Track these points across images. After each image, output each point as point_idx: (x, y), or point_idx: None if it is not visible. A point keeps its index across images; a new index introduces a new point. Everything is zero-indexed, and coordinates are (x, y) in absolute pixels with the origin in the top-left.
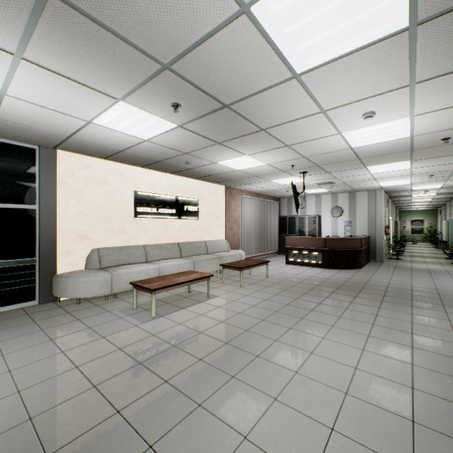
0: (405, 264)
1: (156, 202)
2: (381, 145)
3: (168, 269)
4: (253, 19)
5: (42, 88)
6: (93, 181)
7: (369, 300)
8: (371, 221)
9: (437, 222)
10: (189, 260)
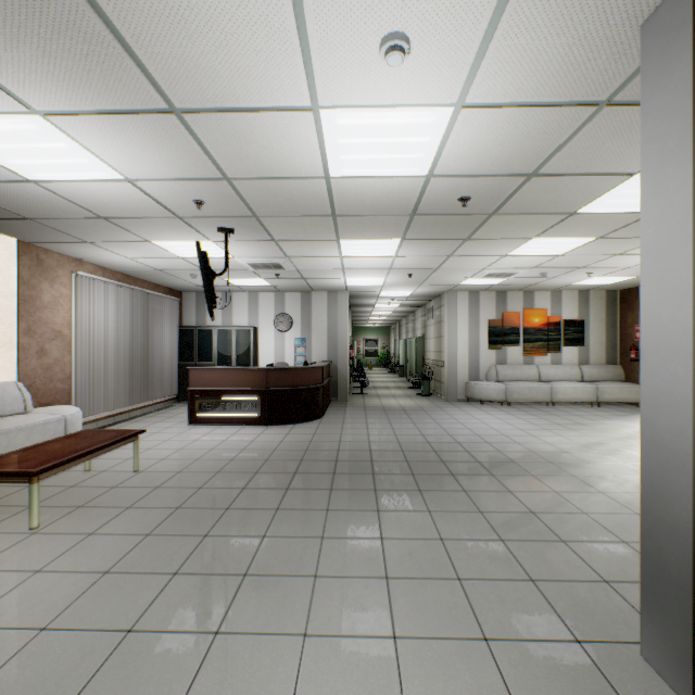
0: (374, 401)
1: None
2: (379, 186)
3: None
4: None
5: None
6: None
7: (357, 493)
8: (332, 338)
9: (391, 342)
10: None
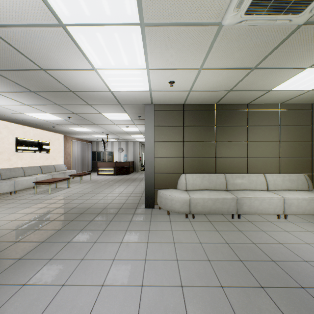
0: None
1: (27, 143)
2: (133, 131)
3: (40, 178)
4: (102, 114)
5: (20, 107)
6: None
7: (130, 181)
8: (134, 154)
9: None
10: (50, 174)
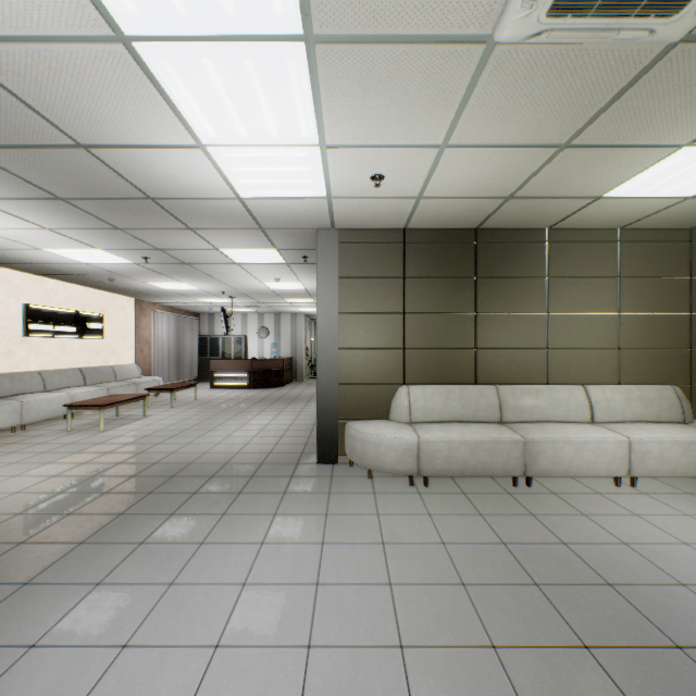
0: None
1: (52, 317)
2: (290, 290)
3: (82, 397)
4: (220, 250)
5: (33, 235)
6: None
7: (284, 403)
8: (294, 343)
9: None
10: (103, 387)
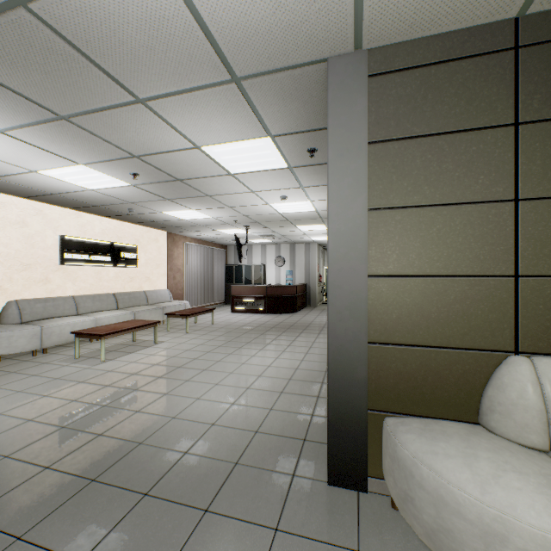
0: None
1: (87, 247)
2: (300, 213)
3: (107, 320)
4: (202, 150)
5: (2, 147)
6: (9, 223)
7: (293, 333)
8: (307, 270)
9: None
10: (129, 311)
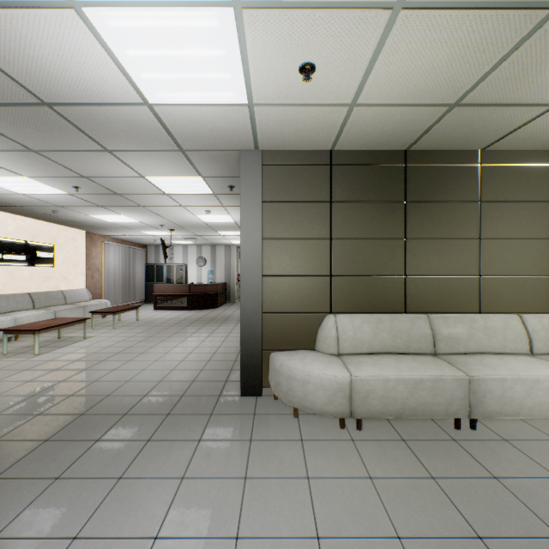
0: None
1: None
2: (221, 223)
3: (27, 320)
4: (146, 179)
5: None
6: None
7: (215, 323)
8: (227, 270)
9: None
10: (50, 310)
